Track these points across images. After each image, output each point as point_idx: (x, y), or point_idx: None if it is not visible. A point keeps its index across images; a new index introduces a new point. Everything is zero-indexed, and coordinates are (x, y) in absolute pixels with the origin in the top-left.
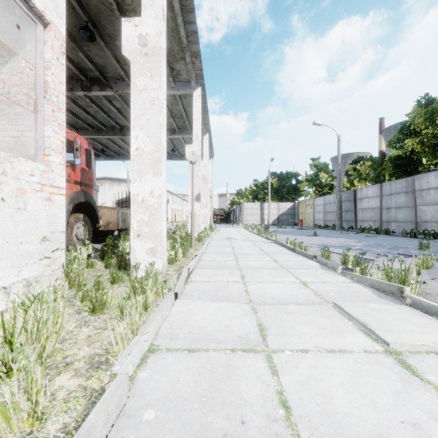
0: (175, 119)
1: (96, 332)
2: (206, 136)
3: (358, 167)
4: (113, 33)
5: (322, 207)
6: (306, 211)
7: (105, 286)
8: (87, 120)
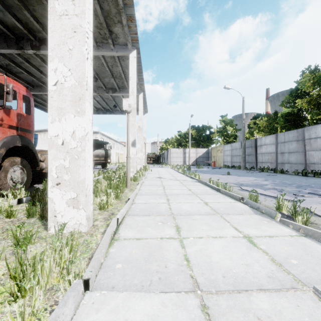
0: (116, 79)
1: None
2: (141, 94)
3: (257, 121)
4: None
5: (230, 152)
6: (217, 154)
7: None
8: (41, 78)
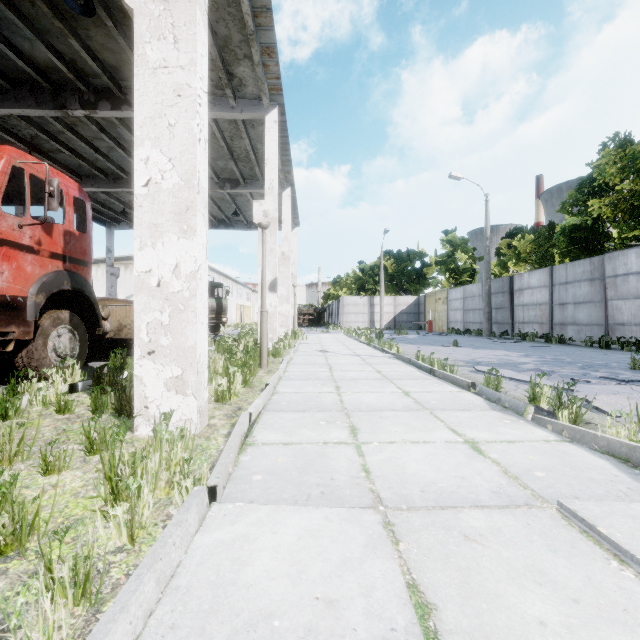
0: (238, 163)
1: None
2: (287, 191)
3: (514, 242)
4: None
5: (461, 303)
6: (436, 308)
7: (68, 462)
8: (96, 161)
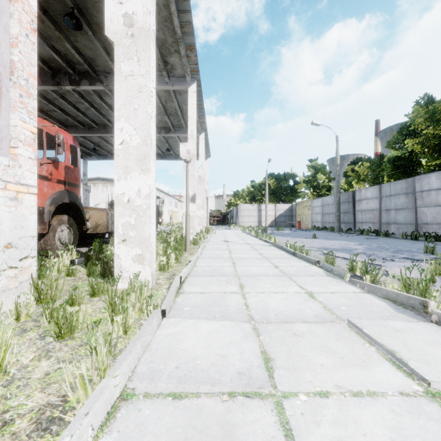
0: (170, 117)
1: (57, 368)
2: (202, 135)
3: (356, 168)
4: (102, 22)
5: (320, 209)
6: (303, 212)
7: (82, 300)
8: (77, 117)
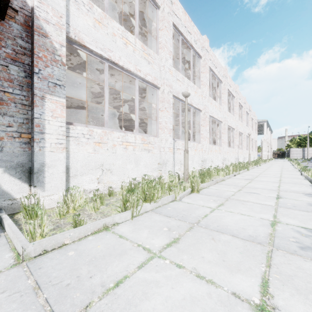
0: (259, 129)
1: None
2: (270, 131)
3: None
4: None
5: None
6: None
7: None
8: None
